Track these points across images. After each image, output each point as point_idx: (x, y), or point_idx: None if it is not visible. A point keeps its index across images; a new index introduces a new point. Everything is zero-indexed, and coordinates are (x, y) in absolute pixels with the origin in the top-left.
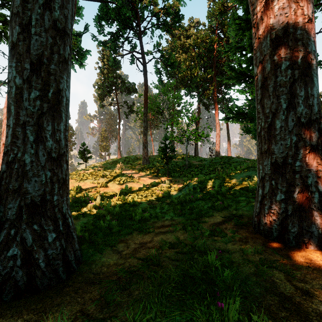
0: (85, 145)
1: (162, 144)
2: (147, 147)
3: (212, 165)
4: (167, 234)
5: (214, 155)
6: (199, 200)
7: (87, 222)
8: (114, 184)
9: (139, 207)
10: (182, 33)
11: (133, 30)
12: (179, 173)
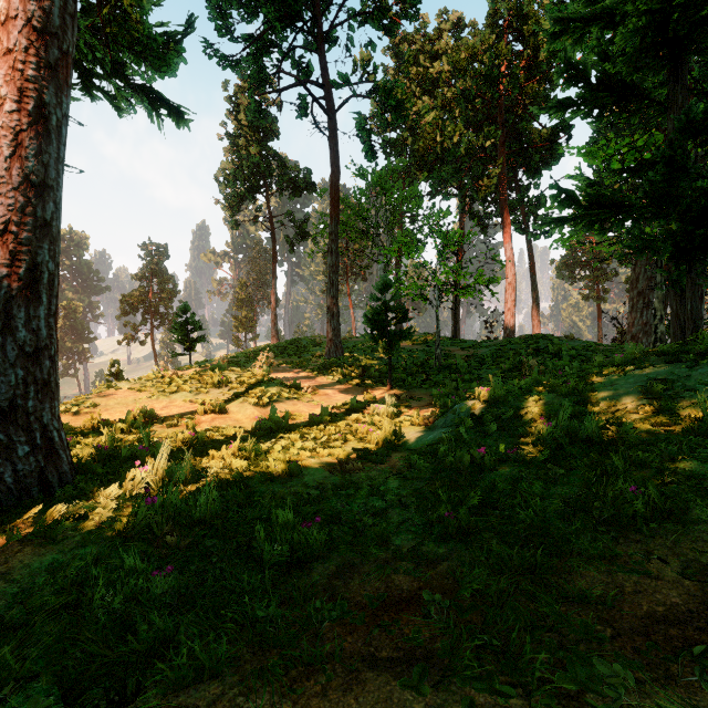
0: (188, 310)
1: (375, 300)
2: (337, 316)
3: (503, 357)
4: (411, 694)
5: (497, 337)
6: (506, 463)
7: (61, 566)
8: (245, 404)
9: (299, 481)
10: (422, 49)
11: (302, 29)
12: (419, 378)
